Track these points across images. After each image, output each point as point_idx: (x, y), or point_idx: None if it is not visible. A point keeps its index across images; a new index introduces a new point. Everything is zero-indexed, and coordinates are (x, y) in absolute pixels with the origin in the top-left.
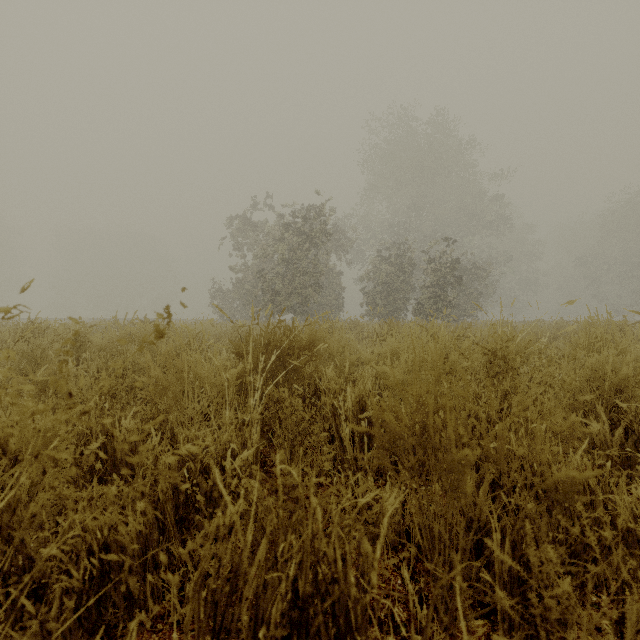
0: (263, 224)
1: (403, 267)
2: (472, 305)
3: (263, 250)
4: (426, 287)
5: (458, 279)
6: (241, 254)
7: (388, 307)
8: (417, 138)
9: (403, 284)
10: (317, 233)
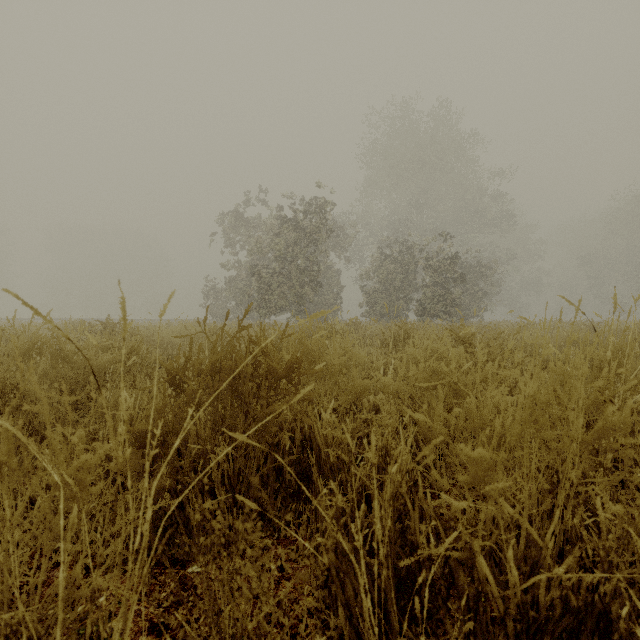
0: (257, 219)
1: (405, 264)
2: (477, 305)
3: (256, 246)
4: (430, 285)
5: (464, 277)
6: (234, 251)
7: (389, 307)
8: (418, 132)
9: (405, 282)
10: (314, 227)
